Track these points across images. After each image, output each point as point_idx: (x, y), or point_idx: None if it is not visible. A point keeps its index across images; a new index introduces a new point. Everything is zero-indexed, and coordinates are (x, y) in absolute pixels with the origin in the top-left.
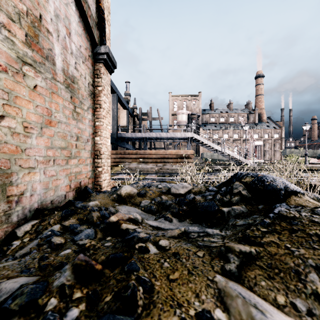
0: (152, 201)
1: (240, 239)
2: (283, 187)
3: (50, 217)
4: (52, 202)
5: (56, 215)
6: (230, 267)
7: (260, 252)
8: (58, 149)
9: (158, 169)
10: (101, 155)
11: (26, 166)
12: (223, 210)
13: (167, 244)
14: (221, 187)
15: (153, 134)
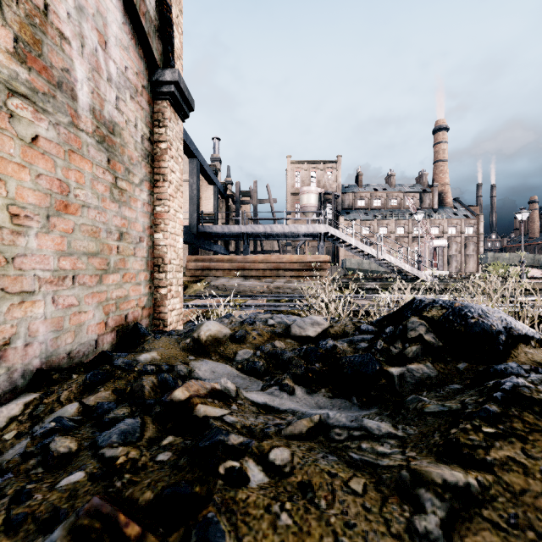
0: (256, 352)
1: (440, 450)
2: (502, 328)
3: (62, 387)
4: (71, 356)
5: (74, 383)
6: (427, 525)
7: (489, 486)
8: (82, 256)
9: (269, 287)
10: (166, 266)
11: (15, 289)
12: (390, 371)
13: (286, 459)
14: (383, 325)
15: (260, 227)
